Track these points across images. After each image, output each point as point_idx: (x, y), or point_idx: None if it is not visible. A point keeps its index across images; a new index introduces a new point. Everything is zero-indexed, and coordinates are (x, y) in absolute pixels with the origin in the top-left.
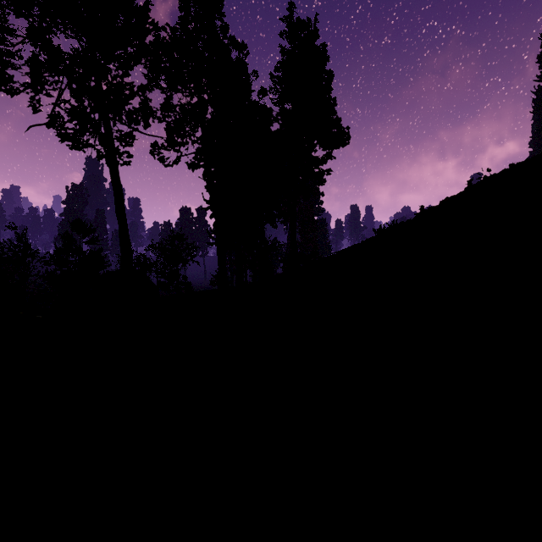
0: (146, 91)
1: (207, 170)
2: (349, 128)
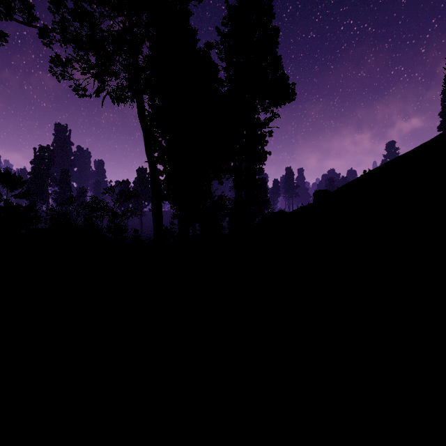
0: (60, 7)
1: (138, 107)
2: (294, 84)
